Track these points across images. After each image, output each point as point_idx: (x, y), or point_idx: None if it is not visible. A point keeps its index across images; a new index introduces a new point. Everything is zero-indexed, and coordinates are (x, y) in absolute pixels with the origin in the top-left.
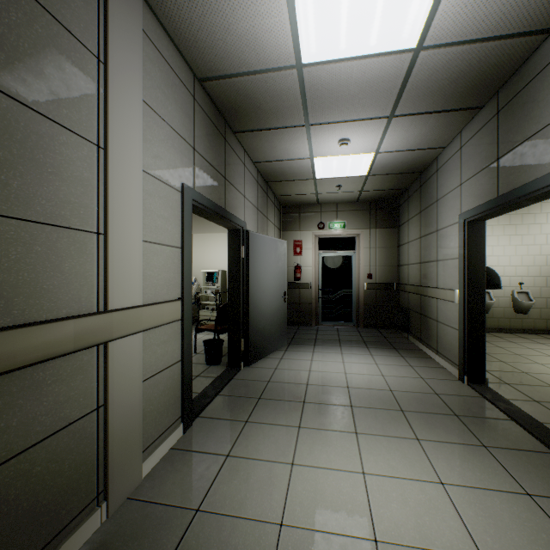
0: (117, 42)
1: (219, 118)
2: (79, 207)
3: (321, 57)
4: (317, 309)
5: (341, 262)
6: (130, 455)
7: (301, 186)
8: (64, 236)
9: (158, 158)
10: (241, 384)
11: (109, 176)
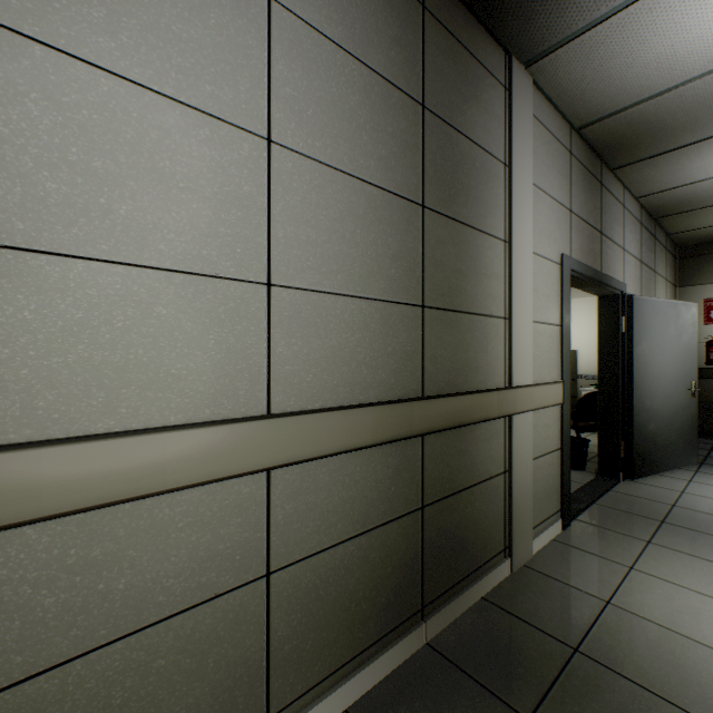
0: (516, 141)
1: (594, 160)
2: (494, 298)
3: None
4: None
5: None
6: (524, 526)
7: None
8: (487, 323)
9: (541, 235)
10: (624, 499)
11: (512, 266)
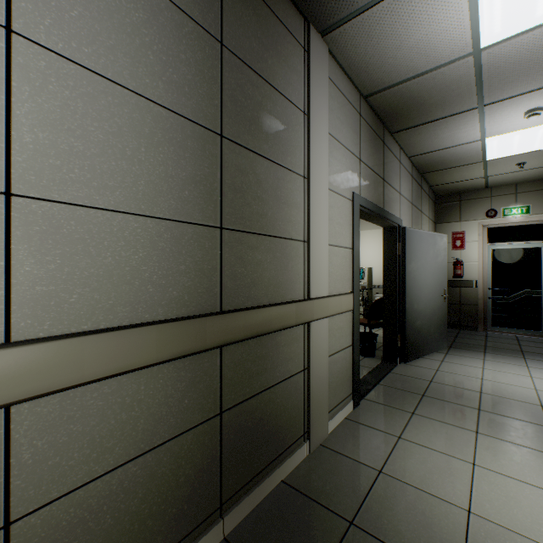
0: (314, 95)
1: (378, 124)
2: (295, 224)
3: (507, 33)
4: (485, 312)
5: (522, 256)
6: (321, 412)
7: (464, 171)
8: (288, 245)
9: (336, 176)
10: (399, 378)
11: (310, 198)
